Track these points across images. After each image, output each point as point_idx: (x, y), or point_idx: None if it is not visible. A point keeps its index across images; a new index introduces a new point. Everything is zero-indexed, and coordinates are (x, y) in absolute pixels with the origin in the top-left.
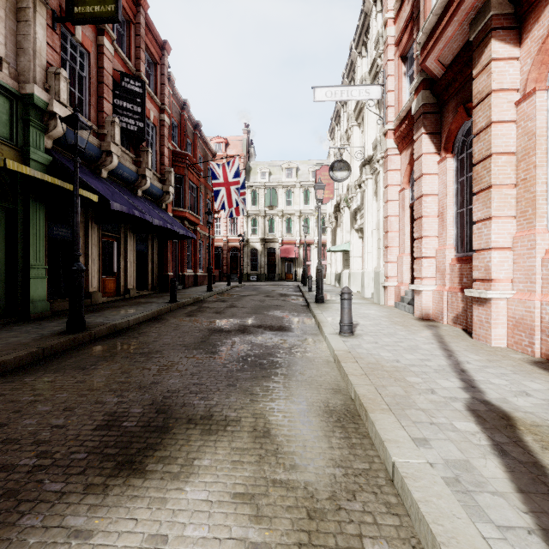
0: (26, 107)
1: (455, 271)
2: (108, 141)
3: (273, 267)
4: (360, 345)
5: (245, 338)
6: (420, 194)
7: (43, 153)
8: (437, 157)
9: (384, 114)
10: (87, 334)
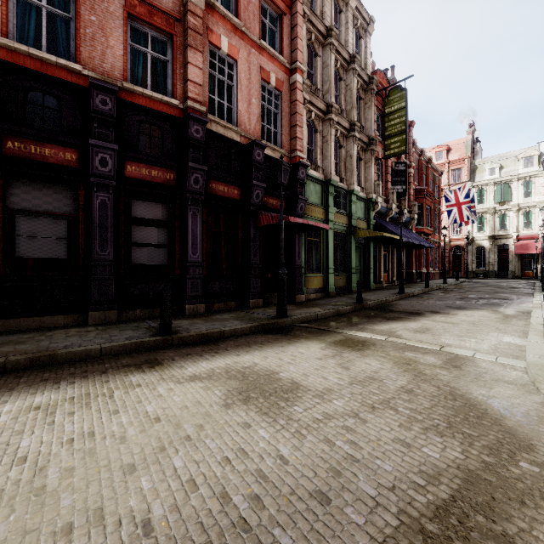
0: (368, 203)
1: None
2: (390, 203)
3: (504, 264)
4: None
5: (484, 300)
6: None
7: (373, 220)
8: None
9: None
10: (407, 294)
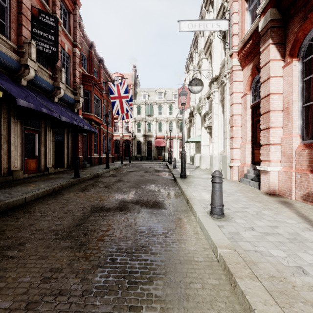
0: None
1: (303, 155)
2: (26, 57)
3: (150, 152)
4: (239, 233)
5: (122, 219)
6: (268, 93)
7: None
8: (281, 63)
9: (230, 41)
10: None
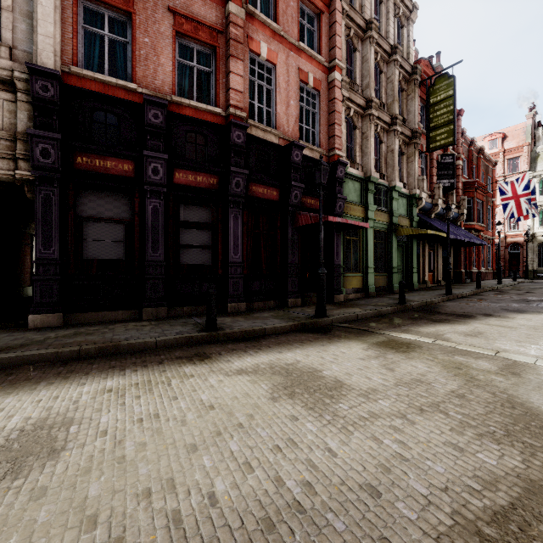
0: (411, 199)
1: None
2: (436, 198)
3: None
4: None
5: None
6: None
7: (417, 217)
8: None
9: None
10: (456, 296)
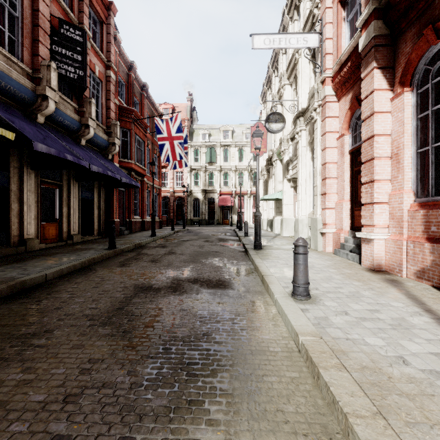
0: None
1: (417, 218)
2: (43, 85)
3: (212, 214)
4: (328, 318)
5: (176, 301)
6: (371, 134)
7: None
8: (389, 93)
9: (322, 62)
10: None
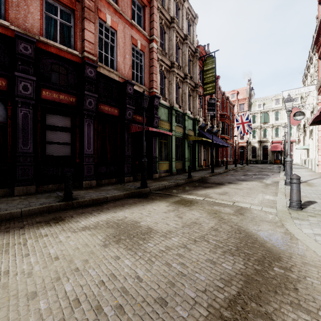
0: (195, 121)
1: None
2: (207, 121)
3: (266, 156)
4: None
5: (255, 176)
6: None
7: (197, 131)
8: None
9: (317, 96)
10: (216, 173)
